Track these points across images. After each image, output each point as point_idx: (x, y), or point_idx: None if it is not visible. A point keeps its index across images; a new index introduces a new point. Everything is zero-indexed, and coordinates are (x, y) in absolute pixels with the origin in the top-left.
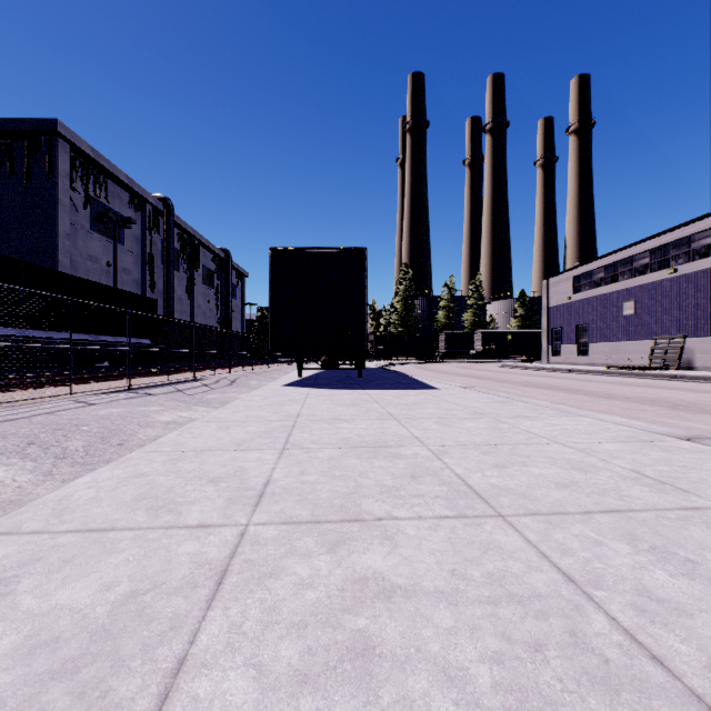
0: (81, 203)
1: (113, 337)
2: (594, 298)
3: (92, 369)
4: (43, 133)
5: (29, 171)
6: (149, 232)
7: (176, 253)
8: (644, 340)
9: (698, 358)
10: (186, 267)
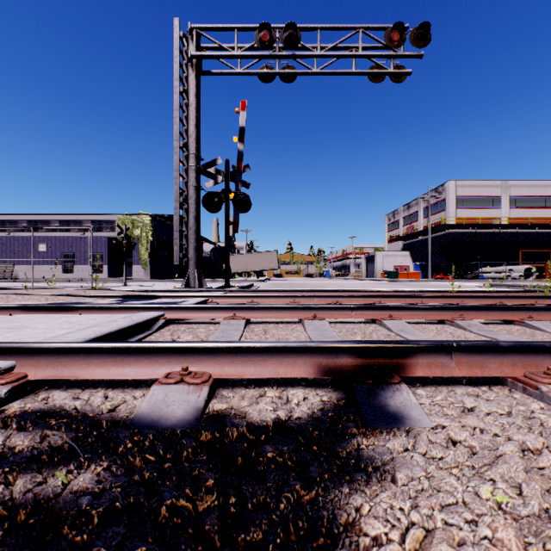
0: None
1: None
2: None
3: None
4: None
5: None
6: None
7: None
8: None
9: (21, 274)
10: None
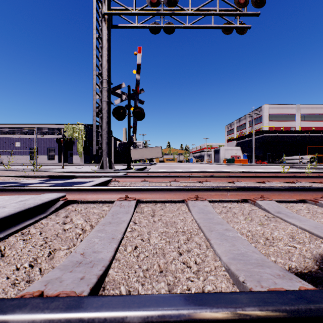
0: None
1: None
2: None
3: None
4: None
5: None
6: None
7: None
8: None
9: (4, 160)
10: None
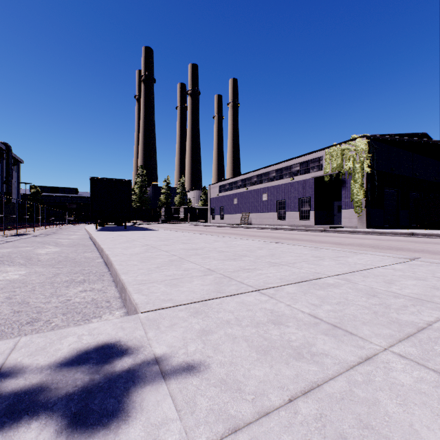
0: None
1: None
2: (226, 196)
3: None
4: None
5: None
6: None
7: None
8: (240, 214)
9: (252, 220)
10: None
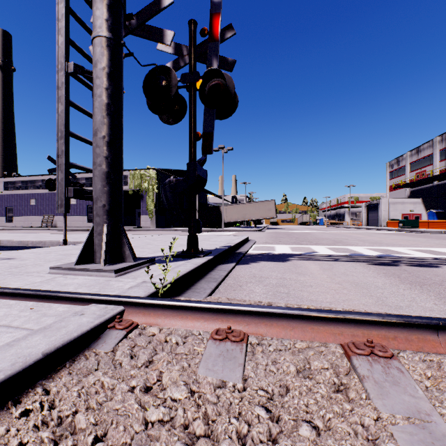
0: None
1: None
2: (17, 195)
3: None
4: None
5: None
6: None
7: None
8: (40, 216)
9: (58, 223)
10: None
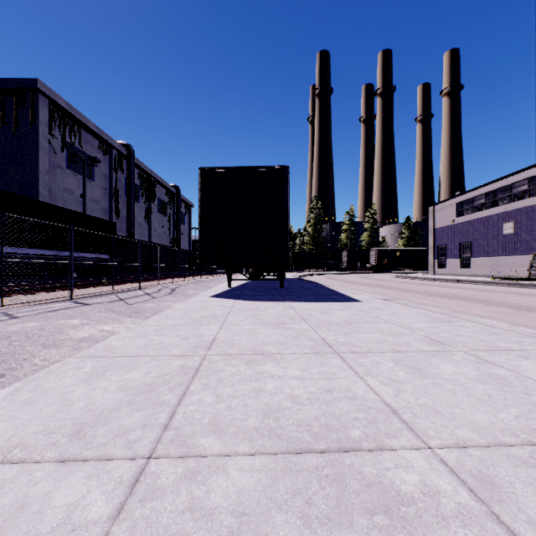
0: (59, 147)
1: (76, 252)
2: (476, 220)
3: (57, 279)
4: (27, 90)
5: (17, 121)
6: (114, 171)
7: (136, 188)
8: (523, 255)
9: None
10: (144, 199)
